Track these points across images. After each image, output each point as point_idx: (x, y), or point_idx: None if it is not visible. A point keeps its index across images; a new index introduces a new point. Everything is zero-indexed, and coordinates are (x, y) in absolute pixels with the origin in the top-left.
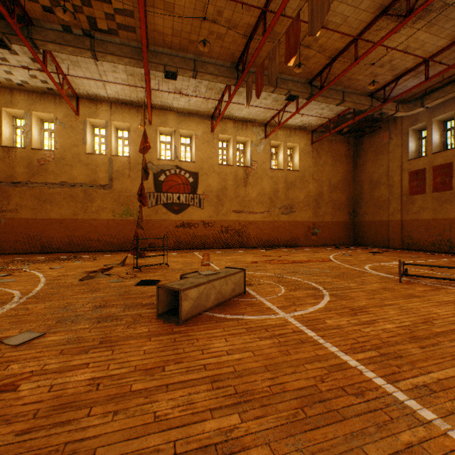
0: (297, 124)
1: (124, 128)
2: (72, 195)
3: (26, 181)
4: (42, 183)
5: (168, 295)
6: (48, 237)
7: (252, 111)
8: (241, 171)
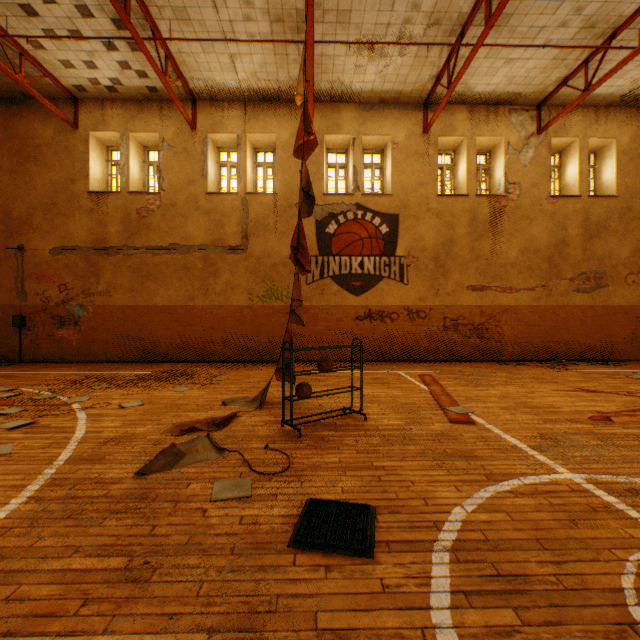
0: (619, 90)
1: (267, 146)
2: (185, 265)
3: (121, 246)
4: (143, 248)
5: None
6: (151, 336)
7: (517, 71)
8: (484, 206)
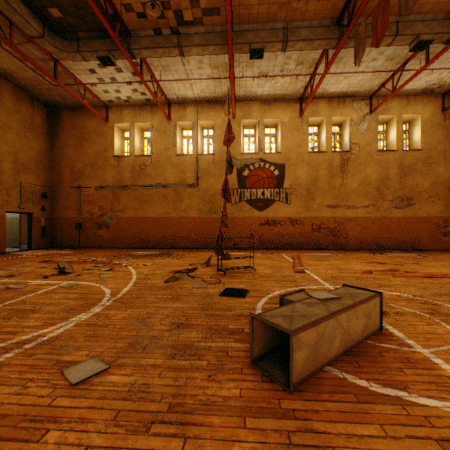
0: (419, 87)
1: (209, 126)
2: (164, 195)
3: (131, 185)
4: (142, 186)
5: (265, 329)
6: (146, 234)
7: (352, 81)
8: (336, 158)
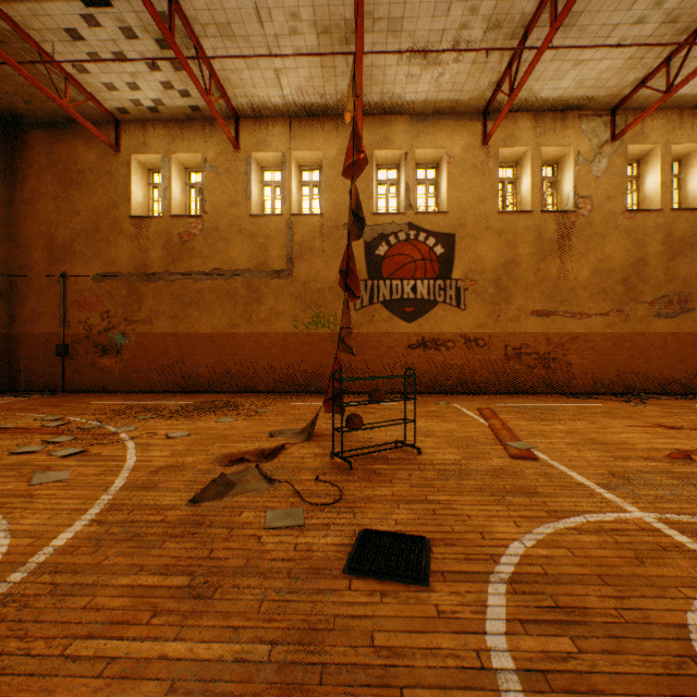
0: None
1: (313, 164)
2: (228, 291)
3: (163, 272)
4: (185, 274)
5: None
6: (194, 366)
7: (587, 73)
8: (551, 223)
